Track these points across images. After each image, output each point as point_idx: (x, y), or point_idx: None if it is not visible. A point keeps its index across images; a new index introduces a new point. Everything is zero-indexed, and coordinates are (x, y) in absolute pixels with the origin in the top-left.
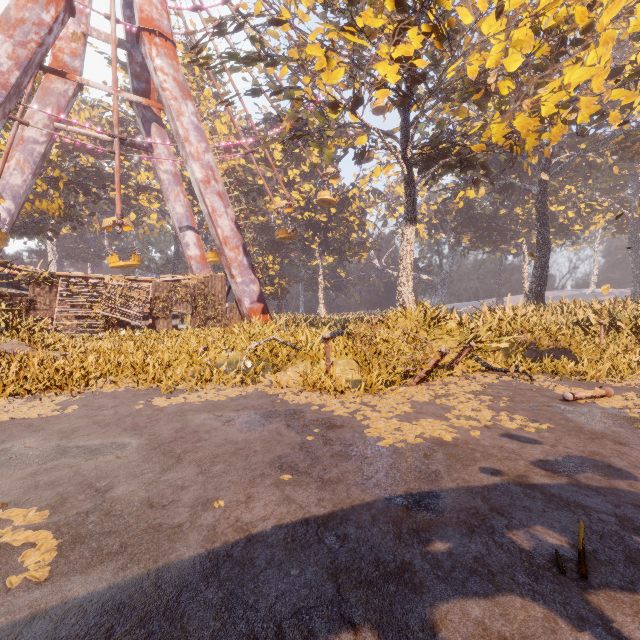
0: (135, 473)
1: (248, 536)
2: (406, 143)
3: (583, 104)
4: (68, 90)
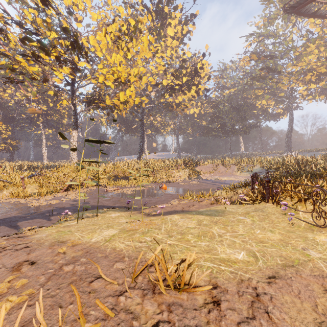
0: None
1: None
2: (73, 97)
3: (131, 101)
4: None
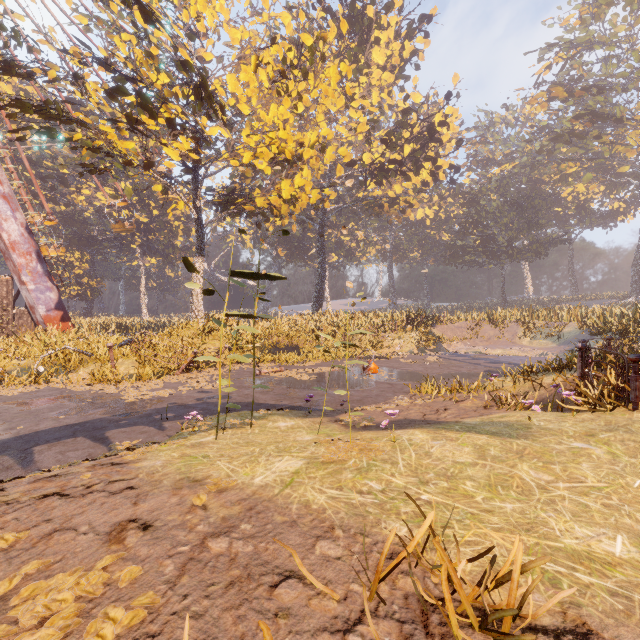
0: None
1: (37, 431)
2: (196, 195)
3: (303, 198)
4: None
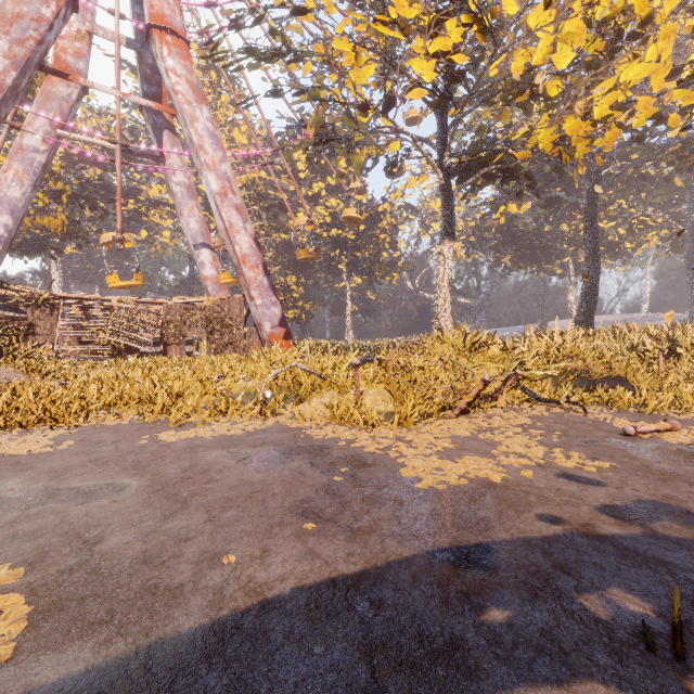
0: (132, 521)
1: (262, 601)
2: (443, 150)
3: (641, 105)
4: (71, 94)
